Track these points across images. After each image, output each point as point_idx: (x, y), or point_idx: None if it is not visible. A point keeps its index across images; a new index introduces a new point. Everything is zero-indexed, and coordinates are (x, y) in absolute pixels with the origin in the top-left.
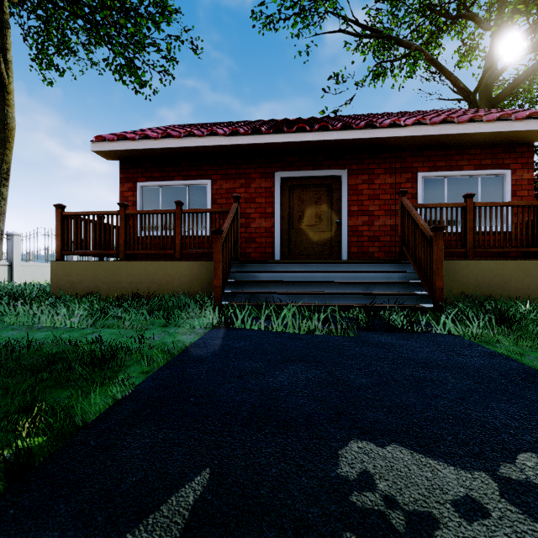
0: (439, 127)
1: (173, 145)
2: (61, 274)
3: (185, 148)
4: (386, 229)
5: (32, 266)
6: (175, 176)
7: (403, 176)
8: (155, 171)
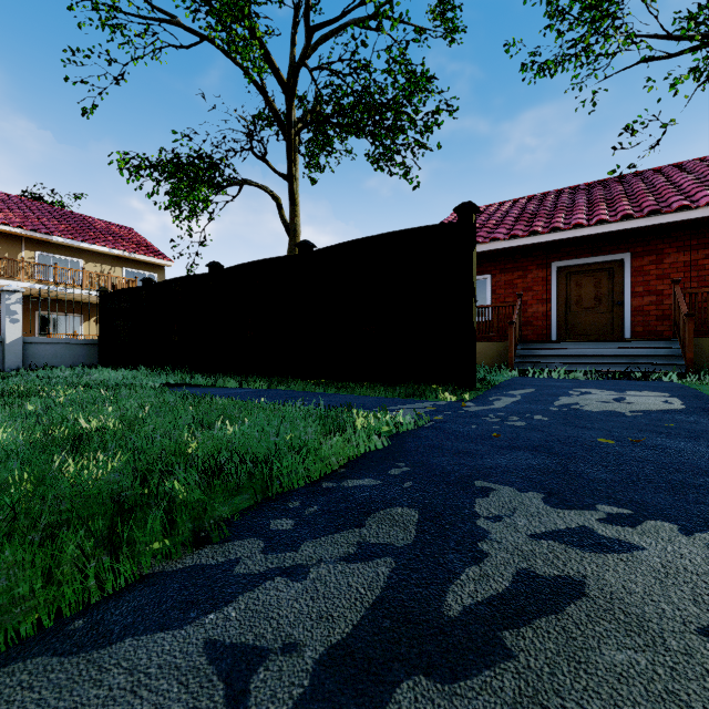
0: None
1: None
2: None
3: None
4: None
5: None
6: None
7: (701, 252)
8: None
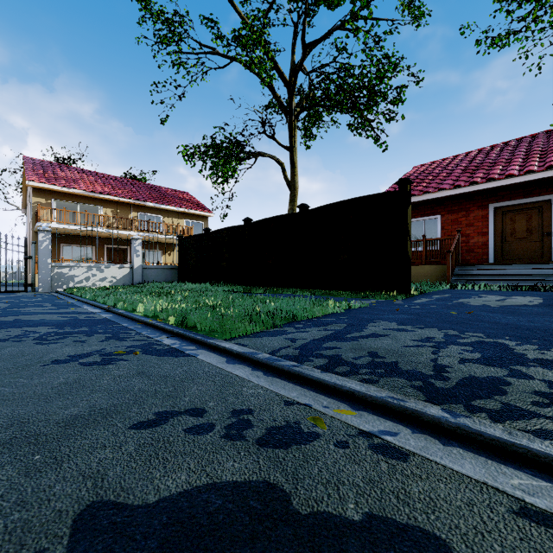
0: None
1: (416, 200)
2: None
3: (423, 200)
4: None
5: None
6: (415, 216)
7: None
8: None
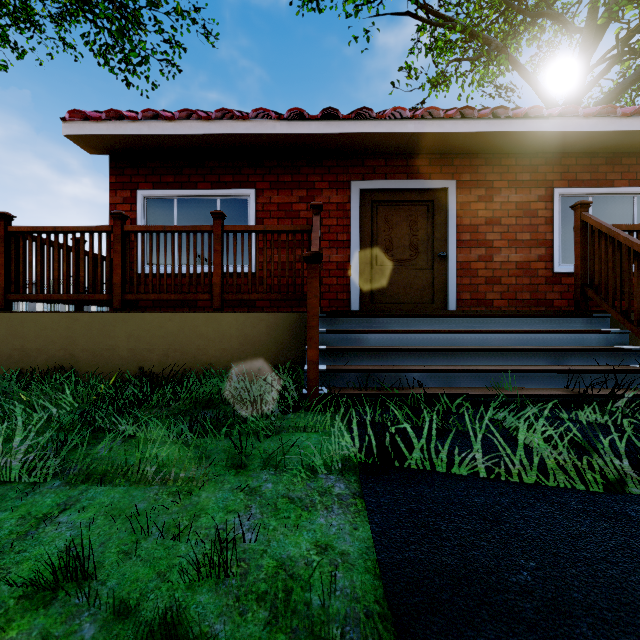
0: (594, 120)
1: (199, 131)
2: (5, 335)
3: (217, 137)
4: (510, 266)
5: None
6: (198, 183)
7: (534, 192)
8: (166, 174)
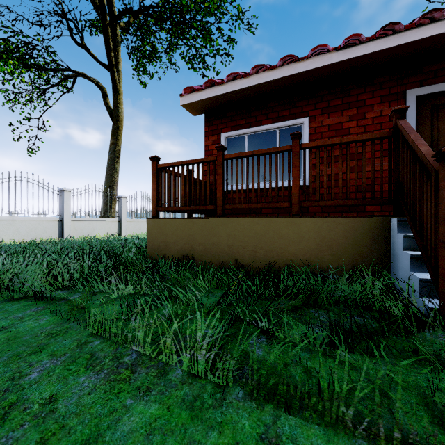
0: None
1: (266, 79)
2: (156, 233)
3: (280, 80)
4: None
5: (133, 222)
6: (262, 121)
7: None
8: (240, 119)
